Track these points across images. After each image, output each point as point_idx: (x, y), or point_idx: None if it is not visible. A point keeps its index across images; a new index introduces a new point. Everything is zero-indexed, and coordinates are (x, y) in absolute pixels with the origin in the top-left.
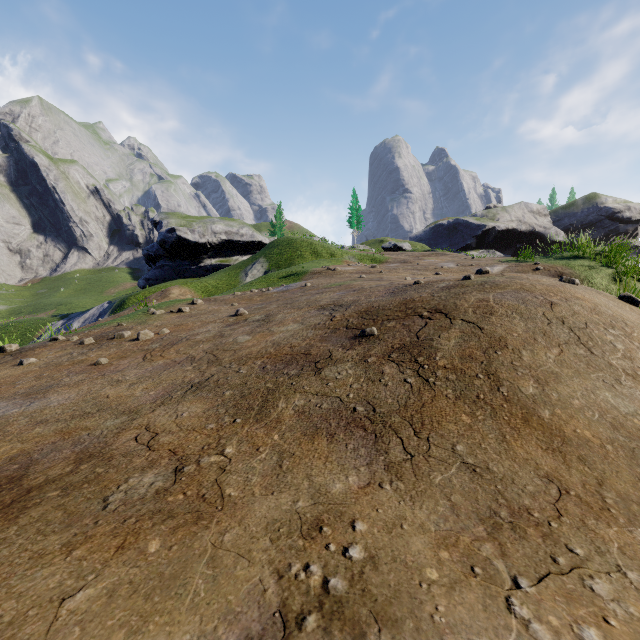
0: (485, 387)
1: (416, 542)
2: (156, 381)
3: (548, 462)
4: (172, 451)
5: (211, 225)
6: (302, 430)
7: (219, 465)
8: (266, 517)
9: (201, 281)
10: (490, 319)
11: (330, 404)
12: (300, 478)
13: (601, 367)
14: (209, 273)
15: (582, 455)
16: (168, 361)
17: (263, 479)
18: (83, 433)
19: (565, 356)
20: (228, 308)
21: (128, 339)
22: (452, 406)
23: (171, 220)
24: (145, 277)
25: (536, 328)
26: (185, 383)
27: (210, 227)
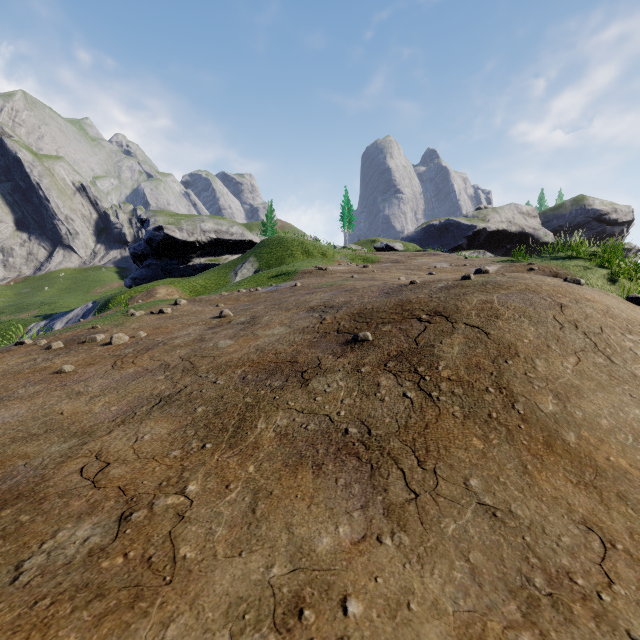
0: (497, 403)
1: (429, 633)
2: (121, 393)
3: (582, 501)
4: (121, 489)
5: (200, 223)
6: (283, 459)
7: (177, 510)
8: (228, 594)
9: (189, 280)
10: (496, 323)
11: (318, 424)
12: (277, 529)
13: (625, 378)
14: (198, 272)
15: (621, 491)
16: (139, 369)
17: (230, 531)
18: (19, 463)
19: (584, 366)
20: (213, 309)
21: (100, 343)
22: (460, 427)
23: (159, 218)
24: (132, 276)
25: (548, 333)
26: (153, 396)
27: (199, 225)
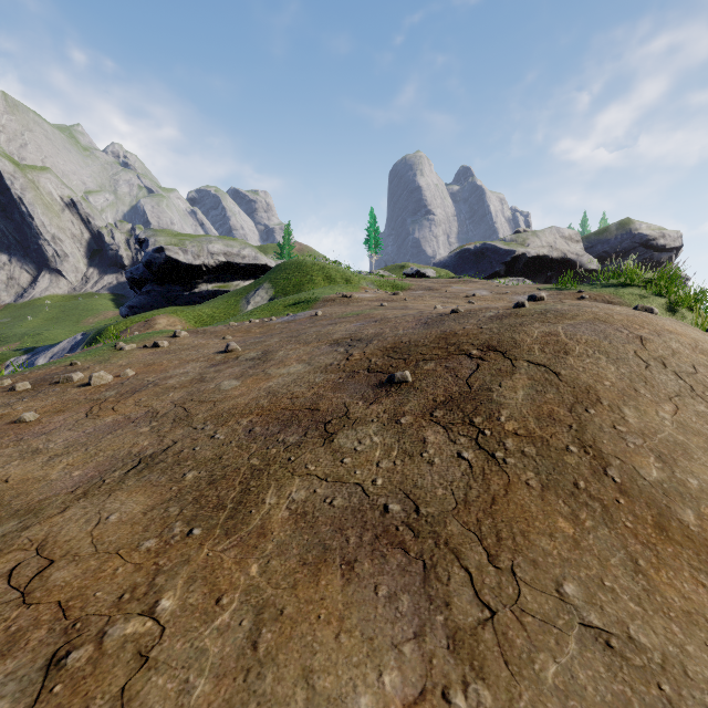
0: (584, 468)
1: None
2: (90, 452)
3: None
4: (62, 606)
5: (207, 245)
6: (300, 553)
7: (138, 645)
8: None
9: (194, 309)
10: (566, 360)
11: (347, 498)
12: (290, 680)
13: None
14: (205, 300)
15: None
16: (119, 418)
17: (216, 686)
18: None
19: (684, 415)
20: (218, 342)
21: (77, 384)
22: (539, 502)
23: (159, 238)
24: (128, 304)
25: (632, 373)
26: (131, 456)
27: (206, 247)
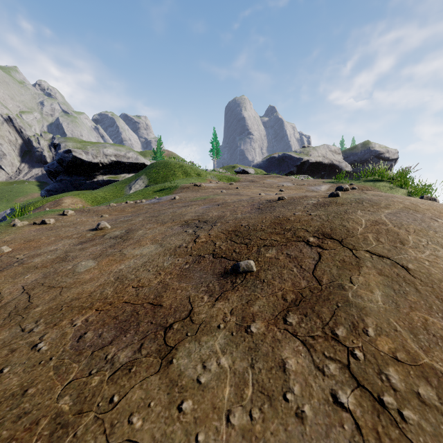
0: None
1: None
2: None
3: None
4: None
5: (103, 149)
6: None
7: None
8: None
9: (91, 193)
10: (407, 252)
11: None
12: None
13: None
14: (101, 186)
15: None
16: None
17: None
18: None
19: None
20: (95, 220)
21: None
22: None
23: (68, 143)
24: (46, 189)
25: None
26: None
27: (102, 150)
